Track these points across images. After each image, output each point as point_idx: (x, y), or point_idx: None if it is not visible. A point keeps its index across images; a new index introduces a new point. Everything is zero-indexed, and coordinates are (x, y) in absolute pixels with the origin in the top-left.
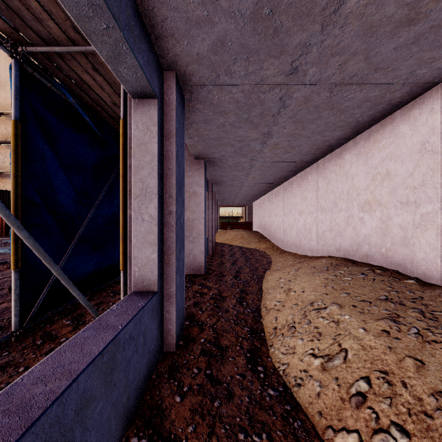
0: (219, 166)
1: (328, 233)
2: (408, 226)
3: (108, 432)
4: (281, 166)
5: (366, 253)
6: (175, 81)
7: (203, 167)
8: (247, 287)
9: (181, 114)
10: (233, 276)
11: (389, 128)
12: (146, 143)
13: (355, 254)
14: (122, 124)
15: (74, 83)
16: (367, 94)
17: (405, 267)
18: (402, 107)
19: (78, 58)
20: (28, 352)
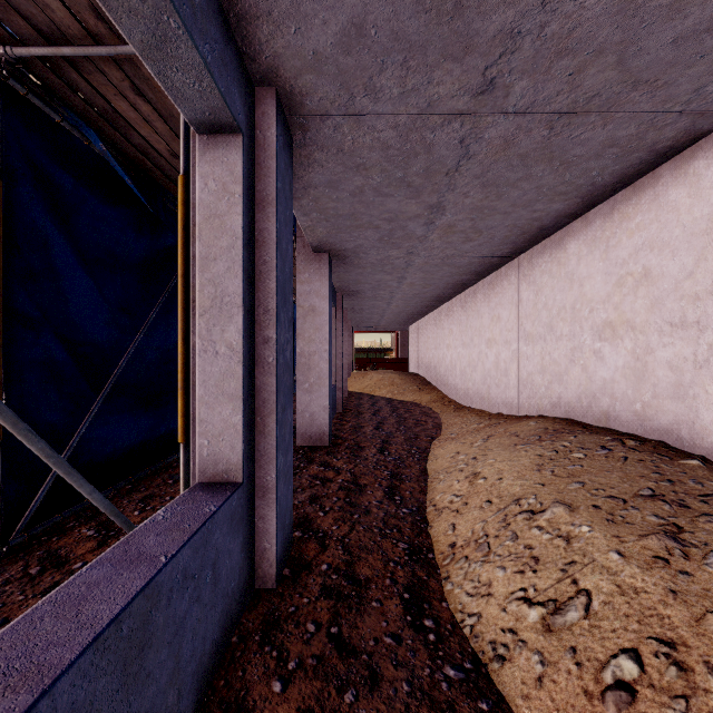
0: (355, 264)
1: (538, 376)
2: (684, 365)
3: None
4: (458, 265)
5: (606, 410)
6: (275, 105)
7: (327, 266)
8: (402, 469)
9: (286, 167)
10: (378, 449)
11: (649, 194)
12: (222, 214)
13: (586, 413)
14: (182, 184)
15: (102, 117)
16: (614, 132)
17: (678, 436)
18: (673, 157)
19: (106, 69)
20: (12, 590)
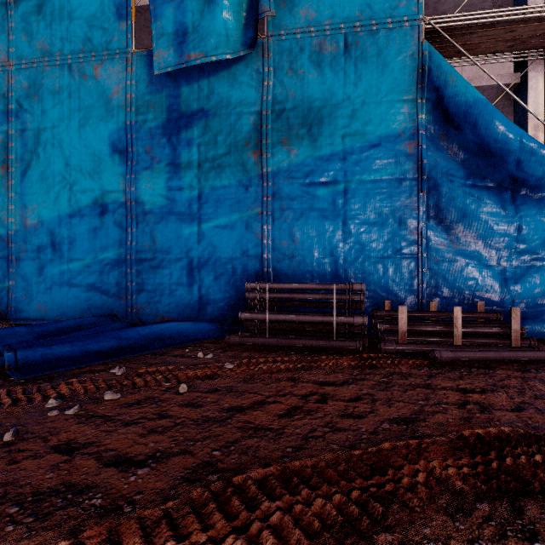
0: None
1: None
2: None
3: None
4: None
5: None
6: None
7: None
8: None
9: None
10: None
11: None
12: None
13: None
14: None
15: None
16: None
17: None
18: None
19: None
20: None
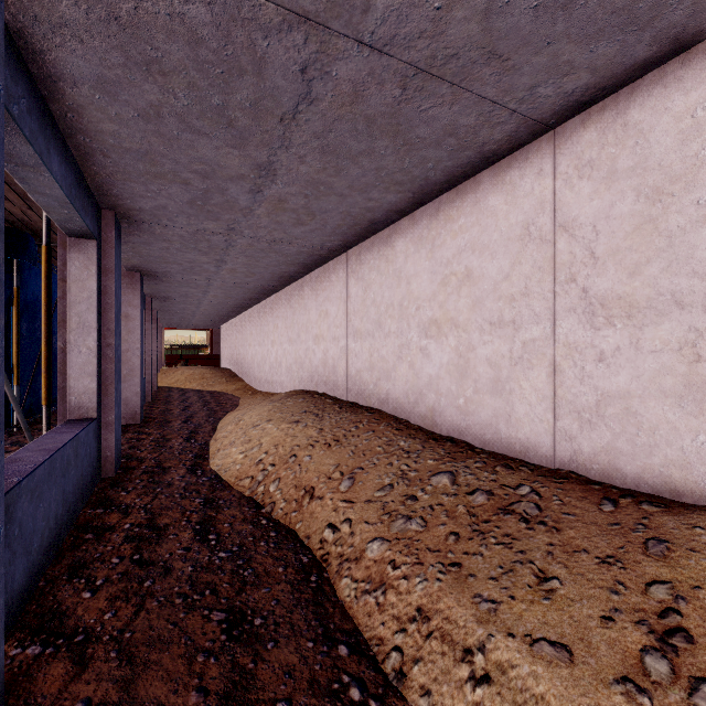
0: (164, 280)
1: (294, 365)
2: (335, 357)
3: (75, 495)
4: (247, 288)
5: (316, 382)
6: (115, 220)
7: (139, 282)
8: (199, 429)
9: (119, 247)
10: (183, 421)
11: (328, 273)
12: (84, 280)
13: (311, 385)
14: (45, 251)
15: None
16: (299, 249)
17: (334, 391)
18: (333, 259)
19: None
20: None
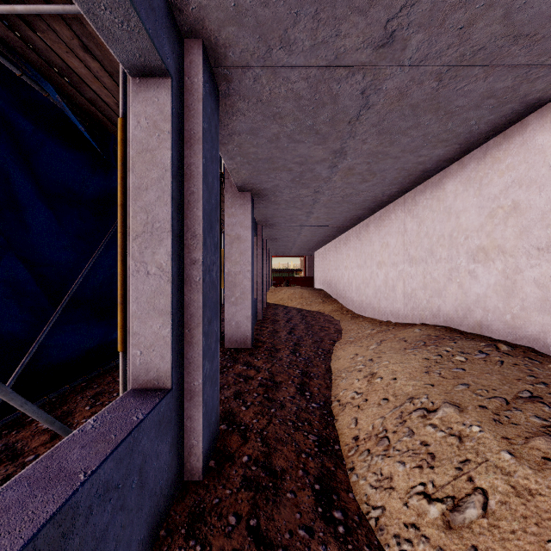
0: (272, 201)
1: (420, 291)
2: (550, 283)
3: None
4: (355, 202)
5: (479, 320)
6: (202, 54)
7: (249, 202)
8: (310, 368)
9: (212, 112)
10: (291, 351)
11: (518, 140)
12: (153, 149)
13: (462, 322)
14: (121, 125)
15: (57, 73)
16: (493, 84)
17: (544, 343)
18: (540, 108)
19: (57, 28)
20: None
